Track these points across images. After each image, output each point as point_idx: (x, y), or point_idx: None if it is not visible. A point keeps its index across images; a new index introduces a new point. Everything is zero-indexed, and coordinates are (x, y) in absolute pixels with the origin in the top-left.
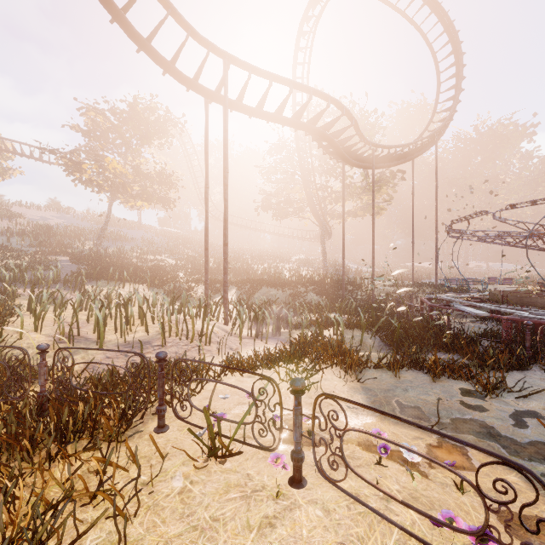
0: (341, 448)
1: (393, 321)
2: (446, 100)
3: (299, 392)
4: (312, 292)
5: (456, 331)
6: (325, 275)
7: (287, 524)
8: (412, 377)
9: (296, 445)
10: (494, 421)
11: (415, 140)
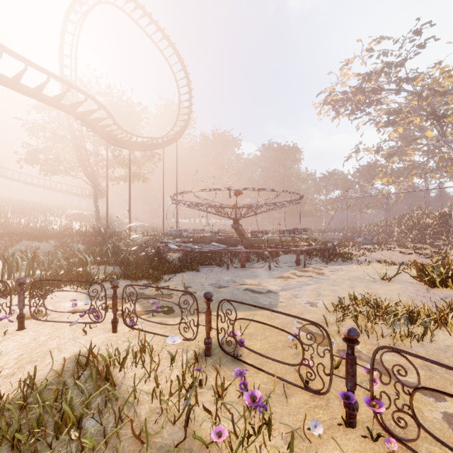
0: (43, 302)
1: (130, 257)
2: (184, 114)
3: (22, 284)
4: (79, 242)
5: (162, 258)
6: (93, 228)
7: (9, 341)
8: (122, 283)
9: (20, 311)
10: (147, 292)
11: (165, 135)
